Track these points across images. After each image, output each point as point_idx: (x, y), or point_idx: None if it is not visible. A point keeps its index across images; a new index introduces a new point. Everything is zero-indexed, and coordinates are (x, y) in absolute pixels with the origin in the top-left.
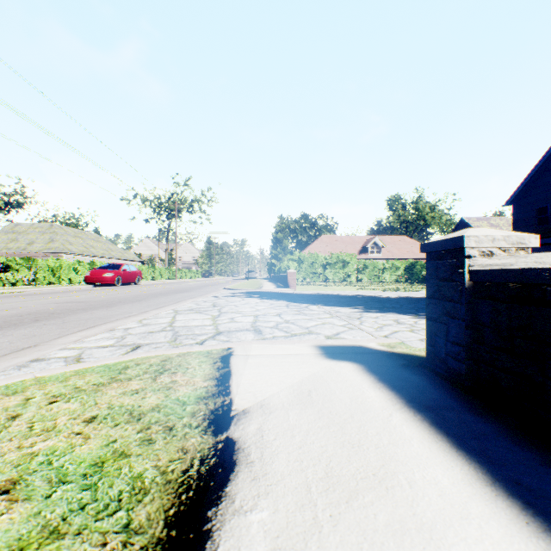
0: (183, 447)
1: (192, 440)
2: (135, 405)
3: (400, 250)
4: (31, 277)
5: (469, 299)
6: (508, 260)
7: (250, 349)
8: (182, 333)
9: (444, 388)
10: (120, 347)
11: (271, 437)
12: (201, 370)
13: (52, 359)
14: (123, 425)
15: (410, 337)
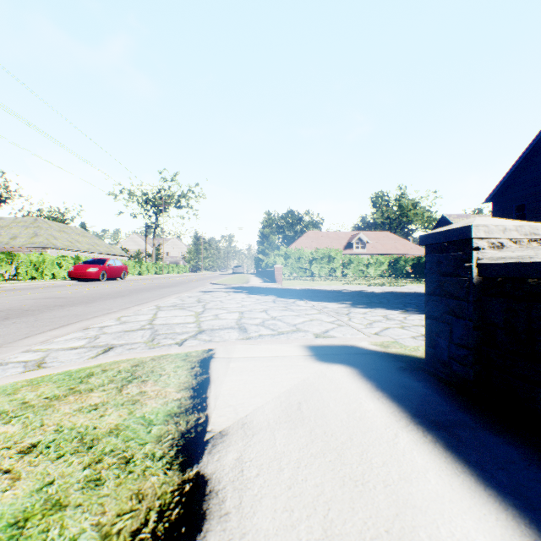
0: (139, 490)
1: (152, 479)
2: (89, 427)
3: (384, 246)
4: (14, 272)
5: (478, 296)
6: (525, 252)
7: (233, 350)
8: (161, 332)
9: (451, 397)
10: (90, 348)
11: (253, 472)
12: (176, 377)
13: (11, 364)
14: (68, 457)
15: (401, 334)
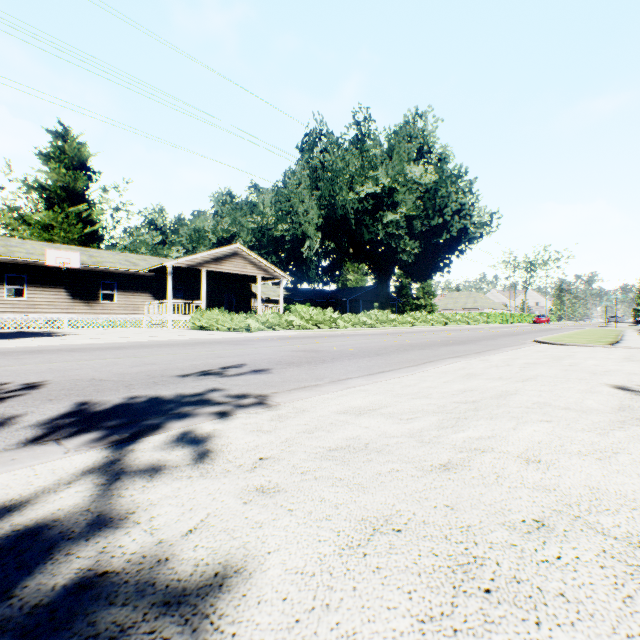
0: None
1: None
2: None
3: None
4: None
5: None
6: None
7: None
8: None
9: None
10: None
11: None
12: None
13: None
14: None
15: None
